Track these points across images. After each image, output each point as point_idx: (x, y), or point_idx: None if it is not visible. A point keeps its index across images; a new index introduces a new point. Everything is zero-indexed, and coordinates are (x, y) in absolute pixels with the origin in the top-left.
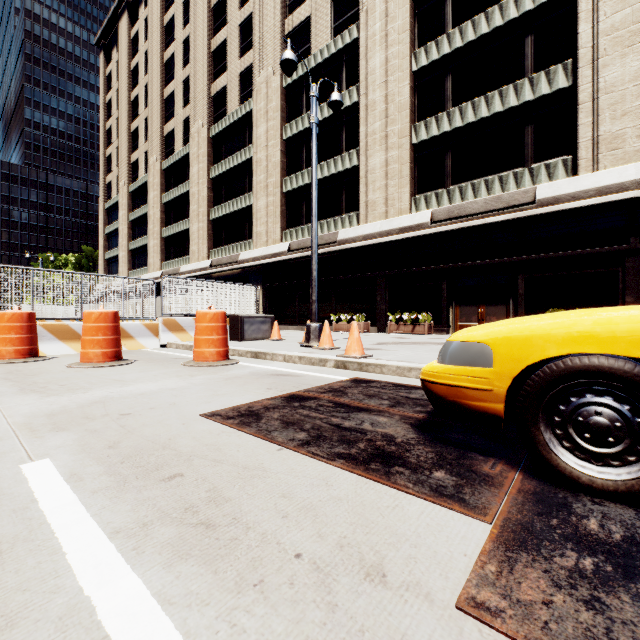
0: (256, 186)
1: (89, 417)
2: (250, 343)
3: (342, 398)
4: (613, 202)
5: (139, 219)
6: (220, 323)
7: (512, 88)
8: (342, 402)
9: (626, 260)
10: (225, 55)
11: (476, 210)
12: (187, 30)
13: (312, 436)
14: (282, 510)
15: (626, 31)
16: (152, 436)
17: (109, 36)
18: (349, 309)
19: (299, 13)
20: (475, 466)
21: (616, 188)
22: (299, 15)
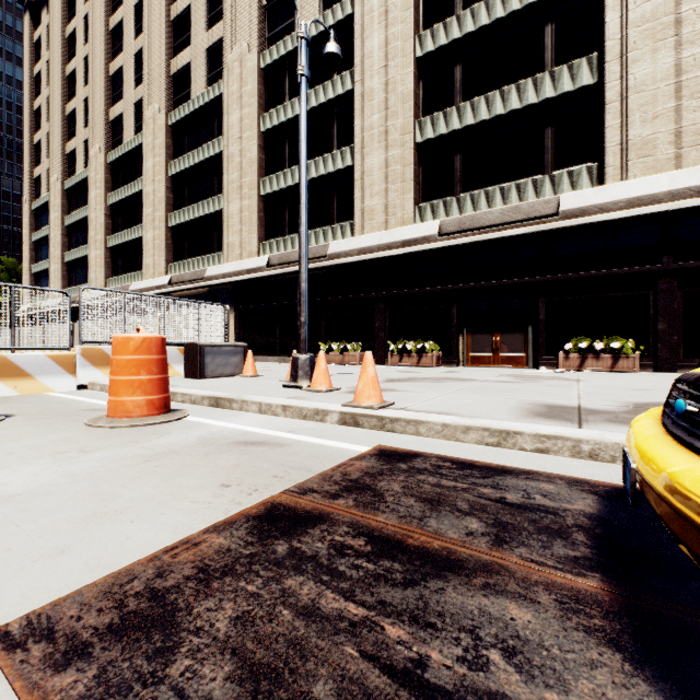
0: (227, 186)
1: None
2: (212, 382)
3: (379, 514)
4: (645, 216)
5: (77, 224)
6: (154, 355)
7: (531, 82)
8: (384, 531)
9: (658, 282)
10: (188, 25)
11: (491, 222)
12: None
13: None
14: None
15: (658, 23)
16: None
17: None
18: (342, 337)
19: None
20: None
21: (648, 200)
22: None
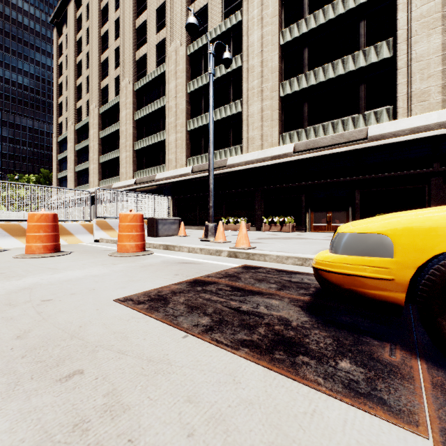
0: (168, 126)
1: (11, 304)
2: (163, 238)
3: (237, 282)
4: (422, 138)
5: (83, 149)
6: (138, 222)
7: (351, 57)
8: (237, 286)
9: (431, 179)
10: (145, 31)
11: (326, 144)
12: (118, 13)
13: (215, 321)
14: (187, 423)
15: (431, 18)
16: (64, 323)
17: (60, 16)
18: (235, 214)
19: (199, 2)
20: (375, 353)
21: (424, 128)
22: (199, 3)
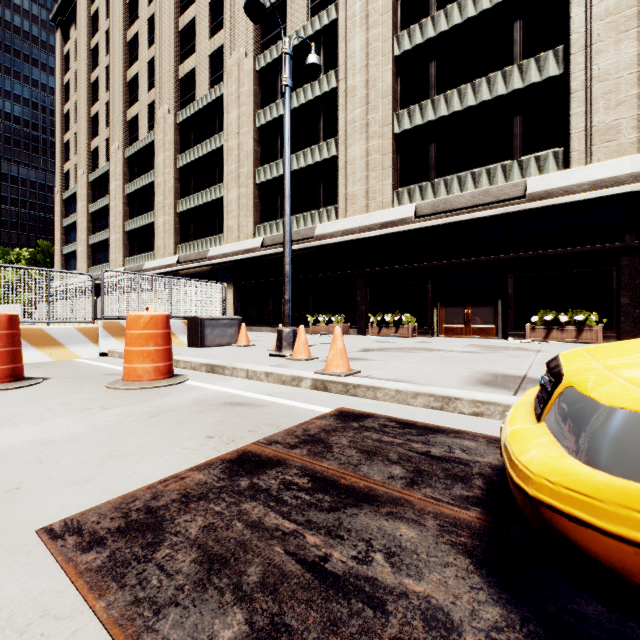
0: (227, 176)
1: None
2: (211, 351)
3: (324, 461)
4: (608, 197)
5: (100, 211)
6: (160, 329)
7: (500, 75)
8: (325, 473)
9: (621, 259)
10: (194, 35)
11: (463, 204)
12: (152, 7)
13: (256, 633)
14: None
15: (621, 16)
16: None
17: (67, 12)
18: (327, 310)
19: None
20: None
21: (611, 182)
22: None
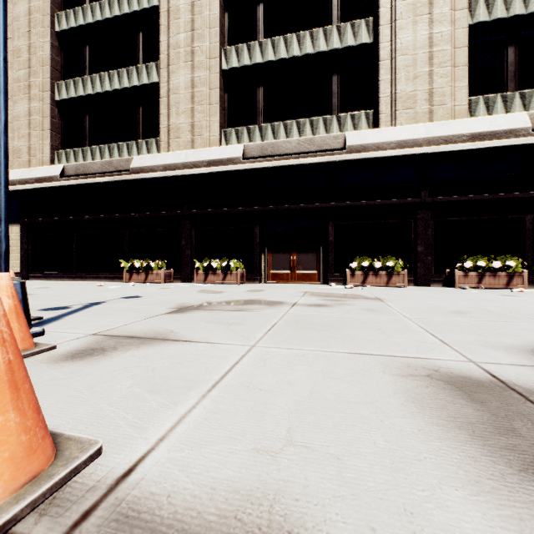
0: (12, 84)
1: None
2: None
3: None
4: (410, 156)
5: None
6: None
7: (322, 32)
8: None
9: (418, 212)
10: None
11: (290, 150)
12: None
13: None
14: None
15: (417, 1)
16: None
17: None
18: (147, 254)
19: None
20: None
21: (412, 143)
22: None
